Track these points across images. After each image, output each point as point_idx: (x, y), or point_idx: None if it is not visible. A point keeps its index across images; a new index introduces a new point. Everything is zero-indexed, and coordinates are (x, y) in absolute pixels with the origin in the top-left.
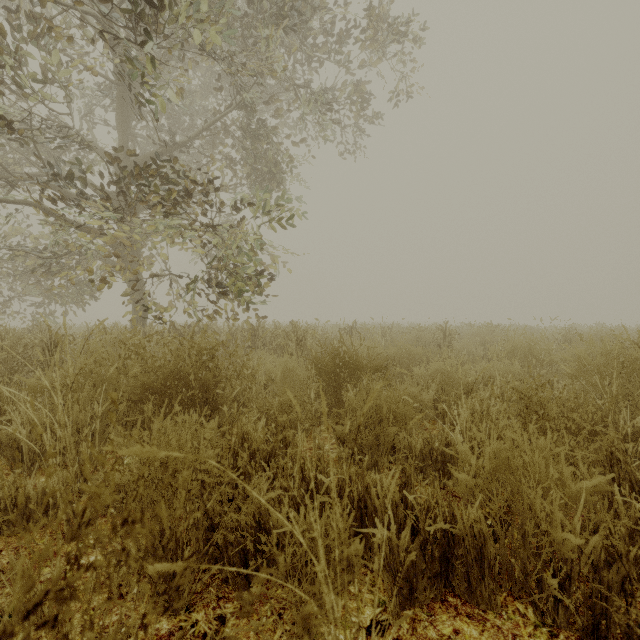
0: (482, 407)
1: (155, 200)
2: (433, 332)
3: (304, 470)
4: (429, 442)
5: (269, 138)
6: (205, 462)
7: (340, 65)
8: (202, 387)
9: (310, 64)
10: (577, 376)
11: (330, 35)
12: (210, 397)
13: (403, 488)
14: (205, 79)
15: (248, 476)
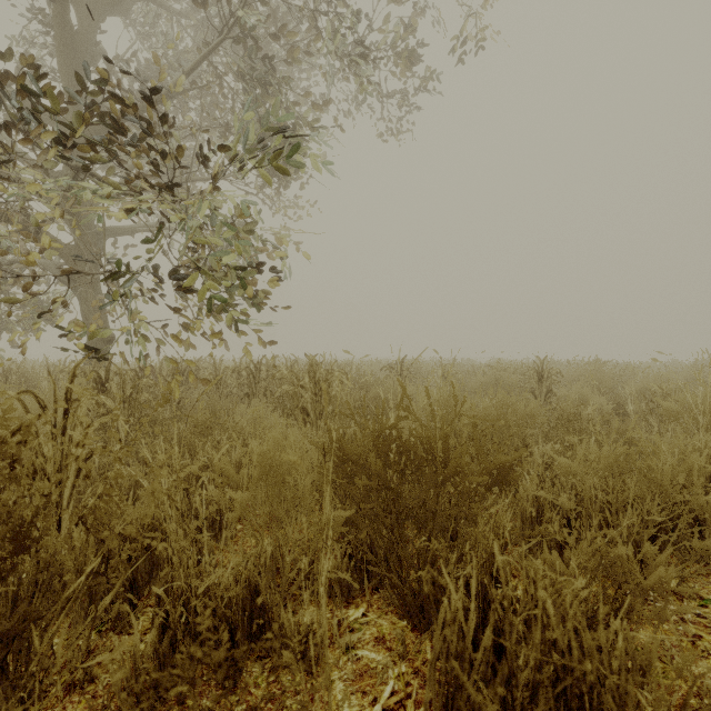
0: None
1: (52, 134)
2: (517, 372)
3: None
4: None
5: (281, 93)
6: None
7: None
8: None
9: None
10: None
11: None
12: None
13: None
14: (201, 33)
15: None
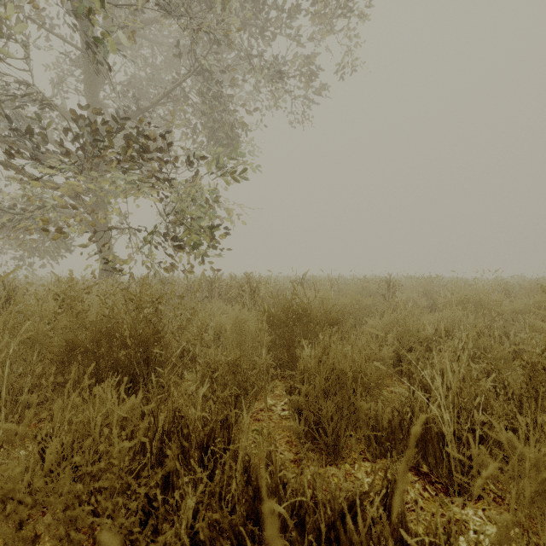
0: (452, 367)
1: (111, 154)
2: (377, 283)
3: (249, 470)
4: (399, 412)
5: (226, 104)
6: (112, 463)
7: (291, 37)
8: (142, 344)
9: (263, 37)
10: (545, 330)
11: (282, 8)
12: (152, 354)
13: (384, 496)
14: (169, 55)
15: (176, 474)
